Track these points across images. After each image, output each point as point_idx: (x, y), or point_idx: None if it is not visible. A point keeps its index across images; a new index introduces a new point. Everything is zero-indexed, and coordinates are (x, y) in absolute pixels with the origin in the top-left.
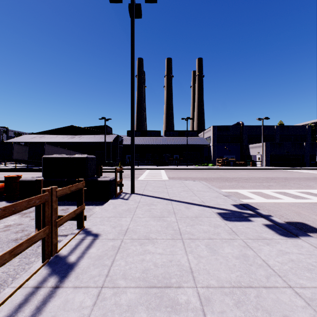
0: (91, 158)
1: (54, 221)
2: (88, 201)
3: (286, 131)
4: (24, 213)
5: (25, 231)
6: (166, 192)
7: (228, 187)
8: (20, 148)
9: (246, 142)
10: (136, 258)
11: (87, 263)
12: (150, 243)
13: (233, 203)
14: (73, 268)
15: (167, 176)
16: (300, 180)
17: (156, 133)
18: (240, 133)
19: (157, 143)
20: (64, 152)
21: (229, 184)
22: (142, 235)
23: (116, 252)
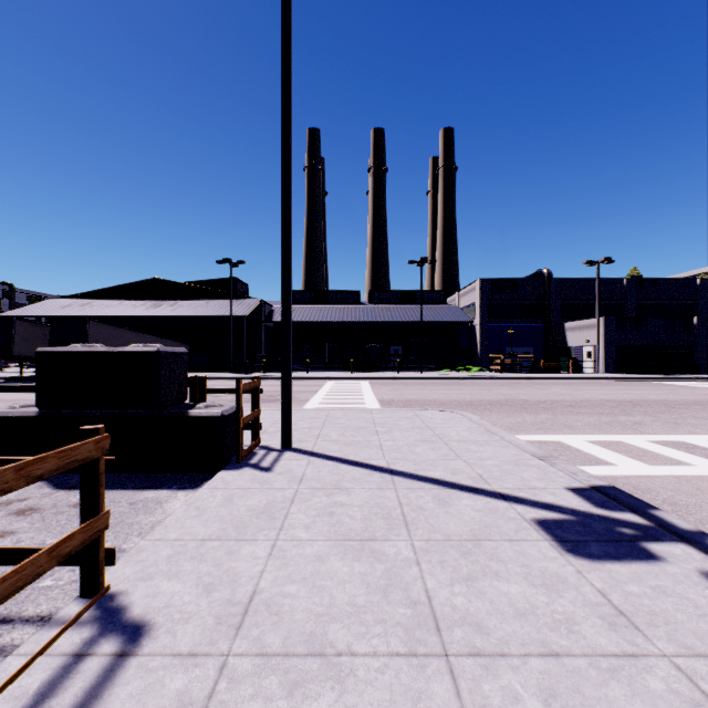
0: (172, 354)
1: None
2: (161, 475)
3: (649, 290)
4: None
5: None
6: (377, 445)
7: (533, 429)
8: (31, 331)
9: (558, 316)
10: None
11: None
12: (329, 681)
13: (569, 483)
14: None
15: (377, 396)
16: (705, 408)
17: (349, 296)
18: (545, 296)
19: (351, 319)
20: (136, 340)
21: (533, 419)
22: (302, 629)
23: None
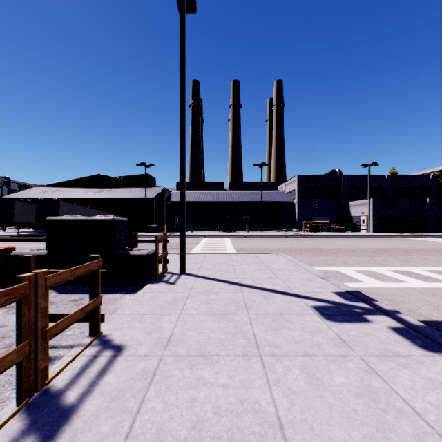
0: (119, 221)
1: (42, 330)
2: (114, 287)
3: (401, 182)
4: (12, 307)
5: (7, 338)
6: (233, 272)
7: (323, 264)
8: (24, 207)
9: (345, 198)
10: (183, 395)
11: (96, 406)
12: (208, 364)
13: (335, 290)
14: (68, 418)
15: (234, 246)
16: (426, 253)
17: (217, 185)
18: (337, 185)
19: (219, 199)
20: (87, 213)
21: (324, 259)
22: (195, 347)
23: (149, 382)
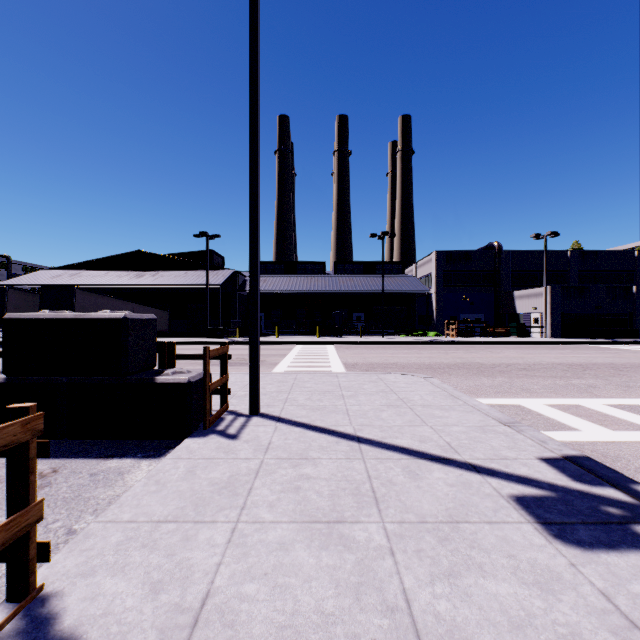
0: (139, 320)
1: None
2: (128, 441)
3: (591, 261)
4: None
5: None
6: (343, 410)
7: (492, 393)
8: (23, 299)
9: (507, 286)
10: None
11: None
12: None
13: (540, 452)
14: None
15: (342, 360)
16: None
17: (316, 267)
18: (496, 267)
19: (318, 288)
20: (120, 308)
21: (491, 382)
22: None
23: None
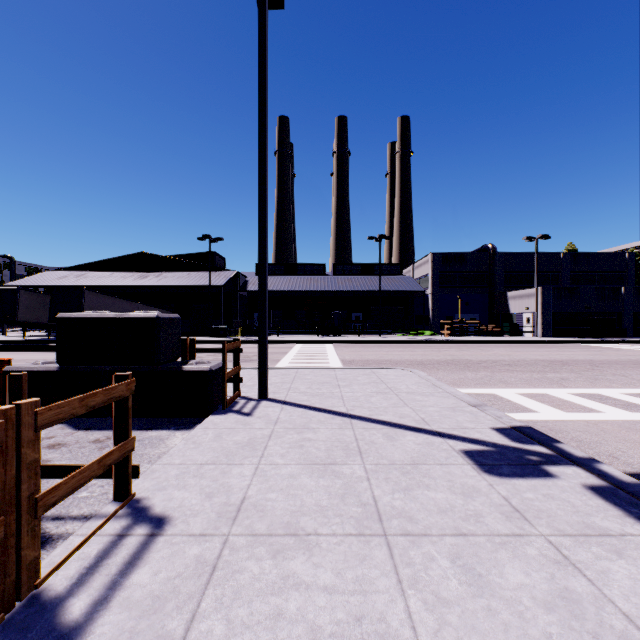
0: (168, 319)
1: (29, 499)
2: (160, 419)
3: (583, 263)
4: None
5: None
6: (339, 396)
7: (472, 384)
8: (33, 299)
9: (501, 286)
10: (260, 606)
11: (114, 627)
12: (301, 549)
13: (494, 424)
14: None
15: (339, 357)
16: (624, 367)
17: (315, 268)
18: (490, 268)
19: (317, 288)
20: (126, 308)
21: (474, 376)
22: (281, 520)
23: (205, 583)
